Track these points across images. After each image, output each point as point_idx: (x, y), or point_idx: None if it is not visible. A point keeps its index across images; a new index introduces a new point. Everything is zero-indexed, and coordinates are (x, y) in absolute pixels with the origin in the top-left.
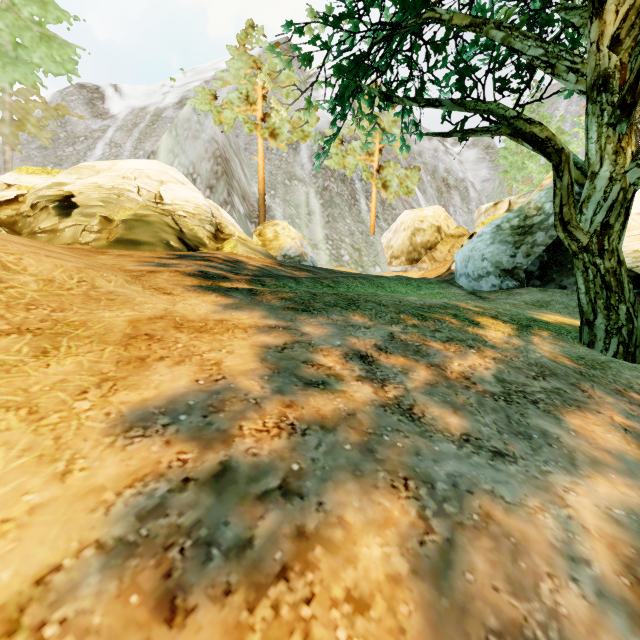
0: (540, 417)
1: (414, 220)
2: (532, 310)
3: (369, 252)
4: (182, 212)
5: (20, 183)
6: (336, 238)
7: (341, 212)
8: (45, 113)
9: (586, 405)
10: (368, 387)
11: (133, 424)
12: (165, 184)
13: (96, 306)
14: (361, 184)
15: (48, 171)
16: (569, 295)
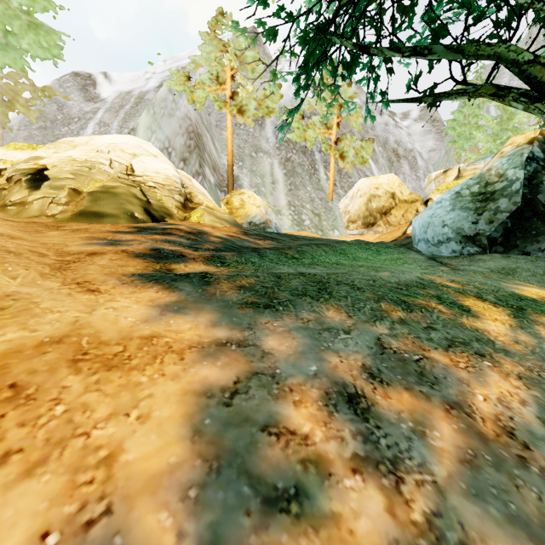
0: None
1: (370, 187)
2: (506, 281)
3: (328, 217)
4: (152, 183)
5: (6, 158)
6: (298, 204)
7: (302, 181)
8: (33, 94)
9: None
10: (375, 492)
11: None
12: (138, 157)
13: None
14: (320, 155)
15: (33, 147)
16: (534, 261)
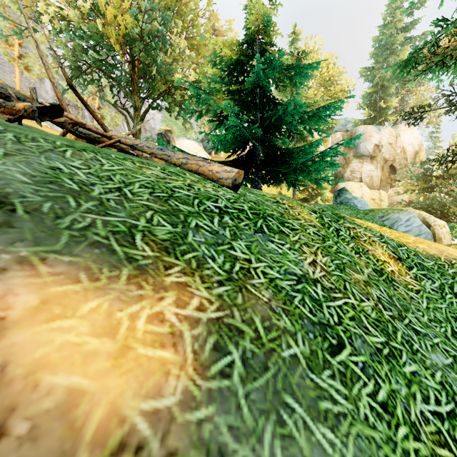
0: None
1: None
2: None
3: None
4: None
5: None
6: None
7: None
8: None
9: None
10: None
11: None
12: None
13: None
14: (89, 113)
15: None
16: None
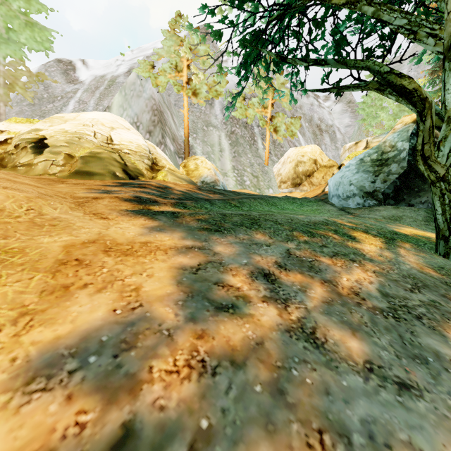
0: (428, 335)
1: (297, 155)
2: (391, 224)
3: (264, 178)
4: (127, 150)
5: (9, 129)
6: (240, 168)
7: (244, 149)
8: (29, 79)
9: None
10: (273, 309)
11: (37, 372)
12: (115, 130)
13: (38, 232)
14: (258, 129)
15: (30, 121)
16: (416, 211)
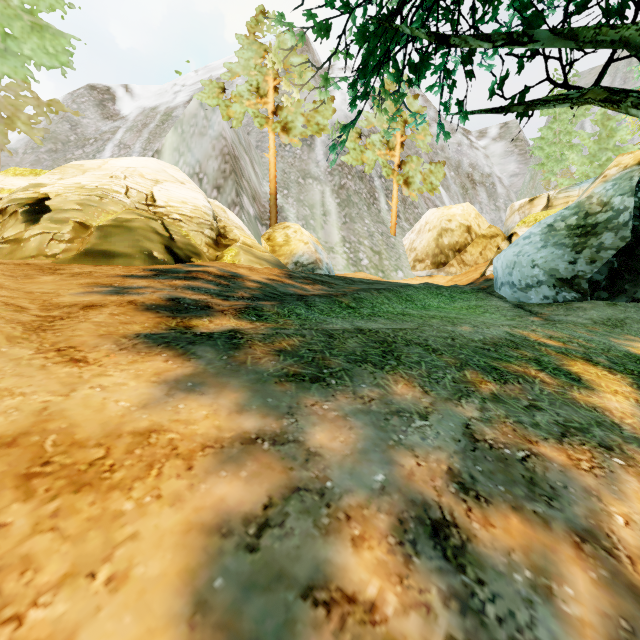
0: None
1: (441, 219)
2: (615, 336)
3: (390, 255)
4: (177, 215)
5: (3, 186)
6: (354, 240)
7: (359, 212)
8: (37, 109)
9: None
10: None
11: None
12: (160, 183)
13: None
14: (380, 181)
15: (36, 172)
16: None
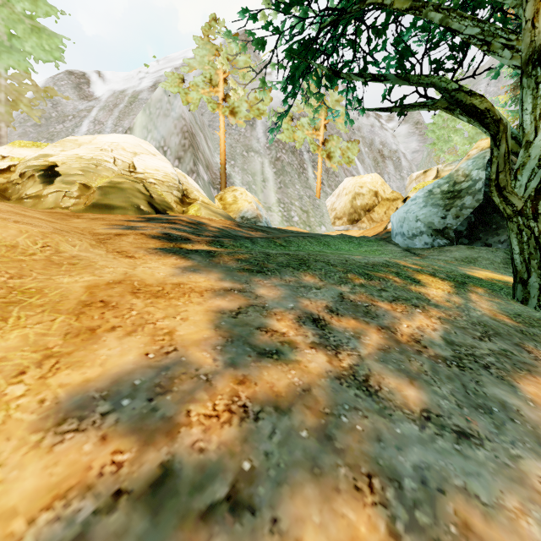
0: (495, 385)
1: (355, 186)
2: (463, 266)
3: (315, 214)
4: (152, 180)
5: (13, 155)
6: (287, 202)
7: (291, 179)
8: (36, 94)
9: (535, 368)
10: (322, 355)
11: (68, 414)
12: (138, 155)
13: (56, 271)
14: (308, 155)
15: (38, 144)
16: (494, 252)
